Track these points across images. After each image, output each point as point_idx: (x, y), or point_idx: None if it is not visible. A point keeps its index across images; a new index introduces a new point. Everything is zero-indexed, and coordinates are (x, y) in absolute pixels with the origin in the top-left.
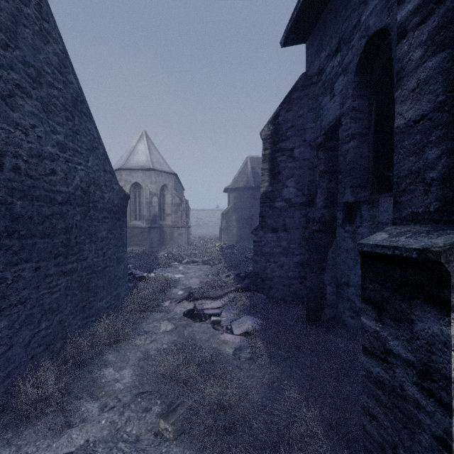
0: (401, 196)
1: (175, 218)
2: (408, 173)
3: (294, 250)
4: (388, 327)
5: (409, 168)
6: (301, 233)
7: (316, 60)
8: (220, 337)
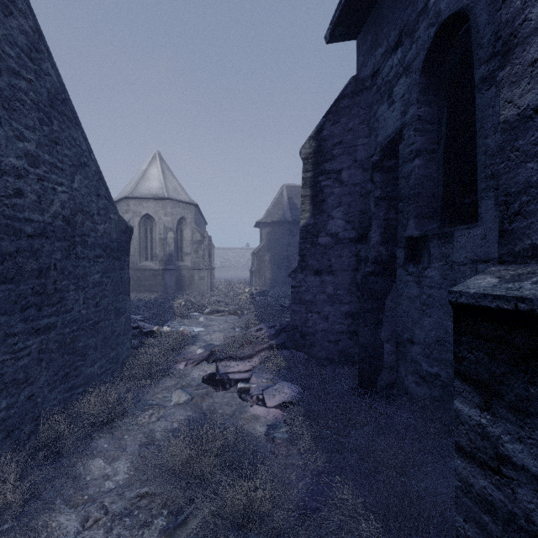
0: (512, 222)
1: (196, 258)
2: (524, 187)
3: (341, 297)
4: (503, 421)
5: (527, 179)
6: (351, 276)
7: (370, 60)
8: (249, 410)
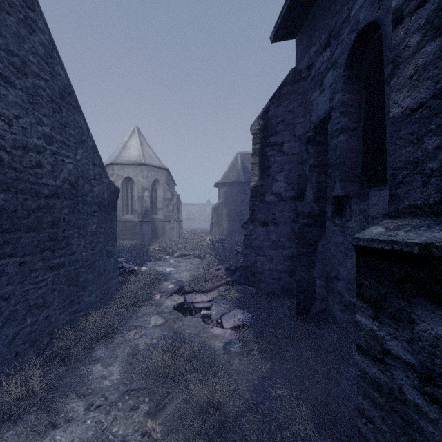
0: (397, 188)
1: (167, 212)
2: (405, 164)
3: (283, 243)
4: (385, 326)
5: (406, 159)
6: (291, 227)
7: (306, 55)
8: (211, 331)
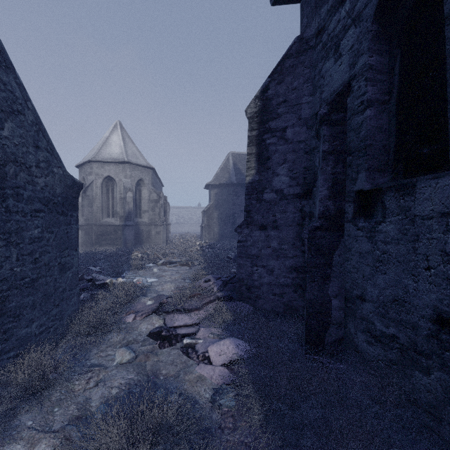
0: None
1: (152, 215)
2: None
3: (286, 251)
4: None
5: None
6: (296, 231)
7: (314, 19)
8: (195, 370)
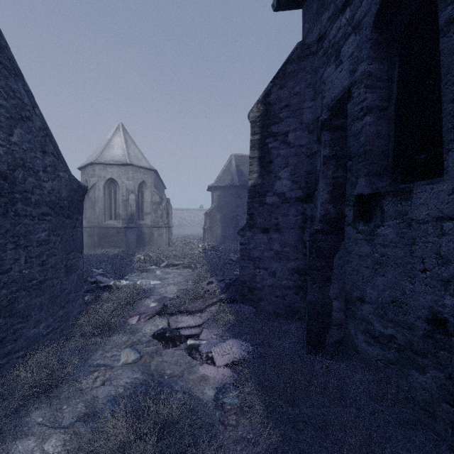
0: None
1: (155, 217)
2: None
3: (288, 254)
4: None
5: None
6: (297, 234)
7: (316, 25)
8: (198, 370)
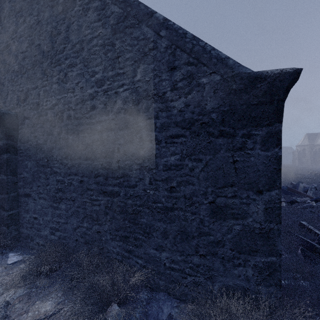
0: None
1: None
2: None
3: None
4: None
5: None
6: None
7: None
8: None
